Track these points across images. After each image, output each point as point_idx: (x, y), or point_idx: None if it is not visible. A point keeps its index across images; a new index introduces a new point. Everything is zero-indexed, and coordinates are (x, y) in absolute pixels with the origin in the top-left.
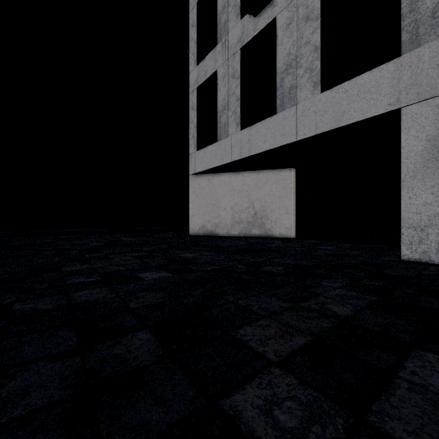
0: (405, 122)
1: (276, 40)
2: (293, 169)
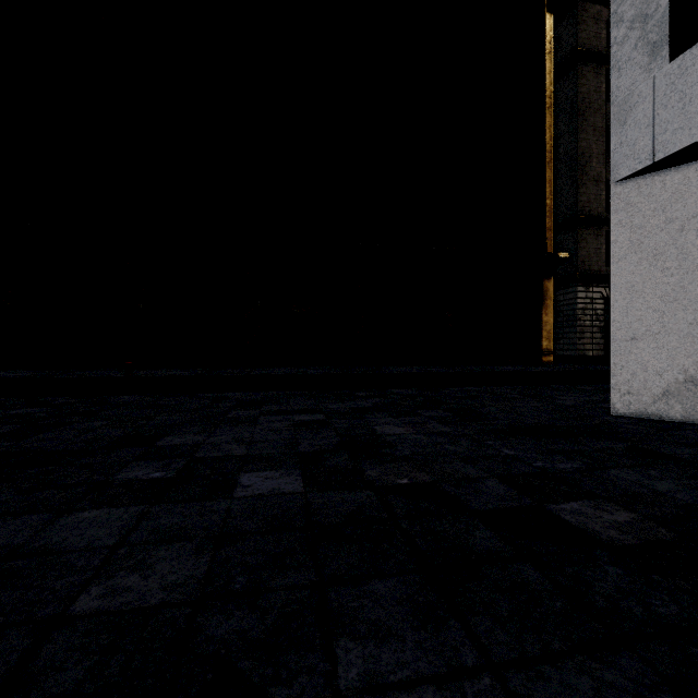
0: None
1: None
2: None
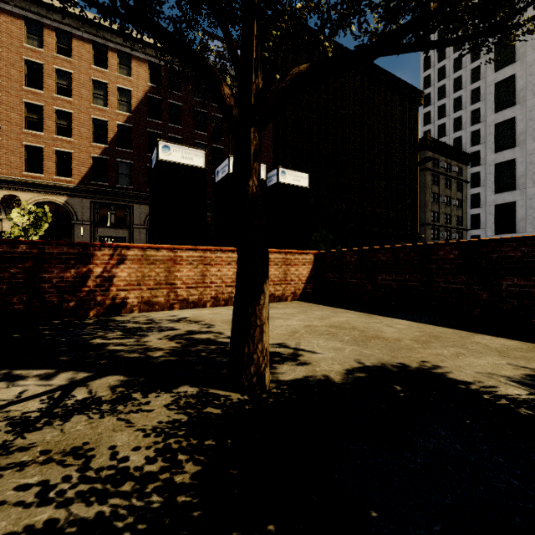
0: None
1: None
2: None
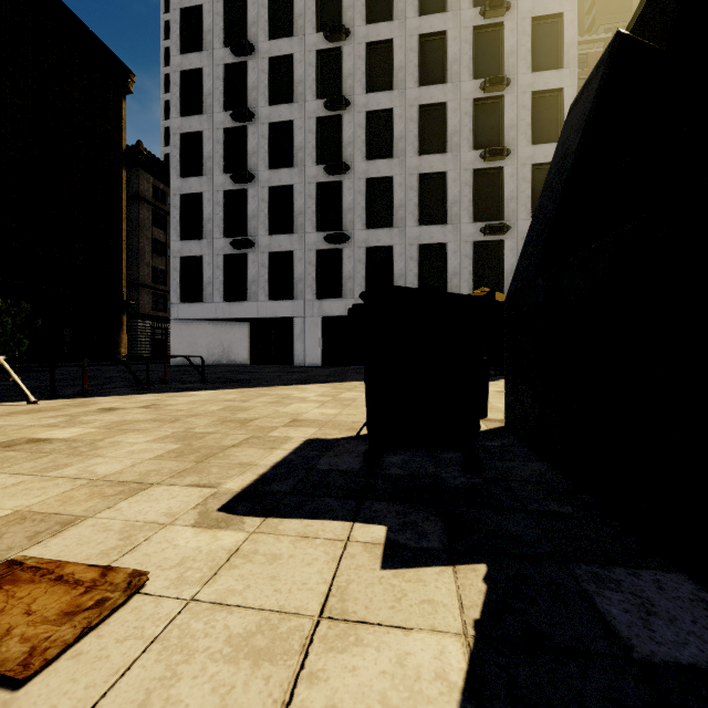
0: (295, 322)
1: (246, 261)
2: (249, 322)
